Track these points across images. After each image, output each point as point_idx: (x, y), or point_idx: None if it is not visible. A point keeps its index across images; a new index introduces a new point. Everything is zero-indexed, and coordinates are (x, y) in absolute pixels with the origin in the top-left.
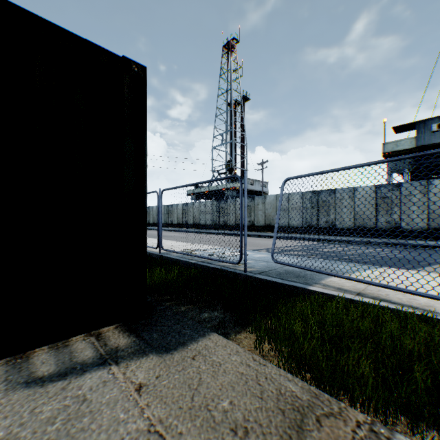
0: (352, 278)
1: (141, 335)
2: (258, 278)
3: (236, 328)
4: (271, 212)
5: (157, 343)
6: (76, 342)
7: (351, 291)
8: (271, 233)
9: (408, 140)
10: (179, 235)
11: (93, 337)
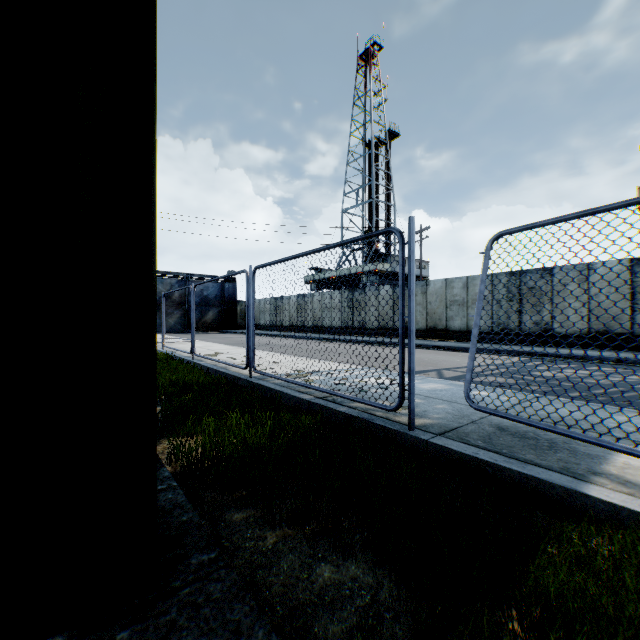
0: None
1: None
2: (444, 447)
3: None
4: (438, 308)
5: None
6: None
7: None
8: (437, 341)
9: None
10: (291, 343)
11: None
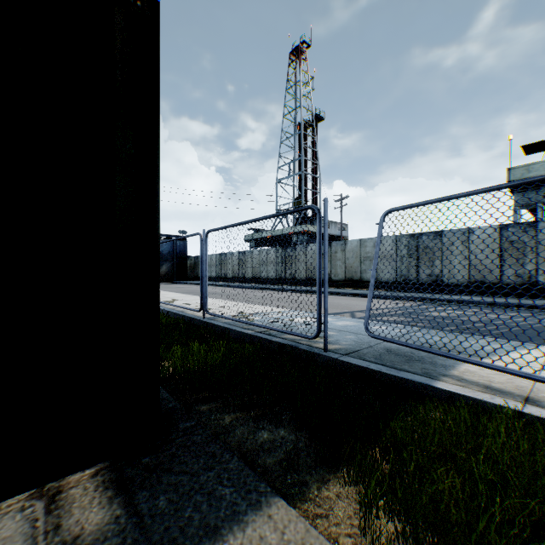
0: (511, 371)
1: (136, 498)
2: (347, 362)
3: (318, 469)
4: (354, 263)
5: (161, 527)
6: (3, 517)
7: (511, 392)
8: (353, 290)
9: (544, 163)
10: (234, 292)
11: (43, 501)
